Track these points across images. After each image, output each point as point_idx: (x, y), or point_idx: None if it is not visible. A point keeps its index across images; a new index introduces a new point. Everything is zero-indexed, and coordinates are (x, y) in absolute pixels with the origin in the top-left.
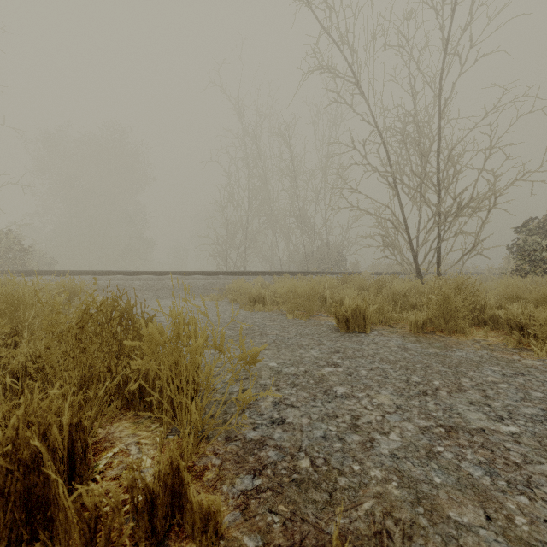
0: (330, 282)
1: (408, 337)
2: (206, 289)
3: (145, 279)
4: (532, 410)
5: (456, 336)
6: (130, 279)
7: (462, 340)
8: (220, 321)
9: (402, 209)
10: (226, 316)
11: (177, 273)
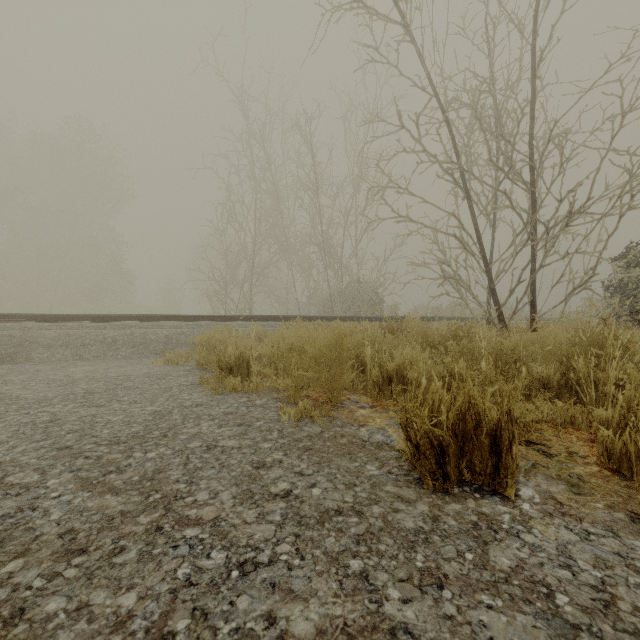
0: (371, 332)
1: None
2: (170, 343)
3: (73, 326)
4: None
5: None
6: (44, 328)
7: None
8: (103, 436)
9: (474, 220)
10: (143, 412)
11: (133, 317)
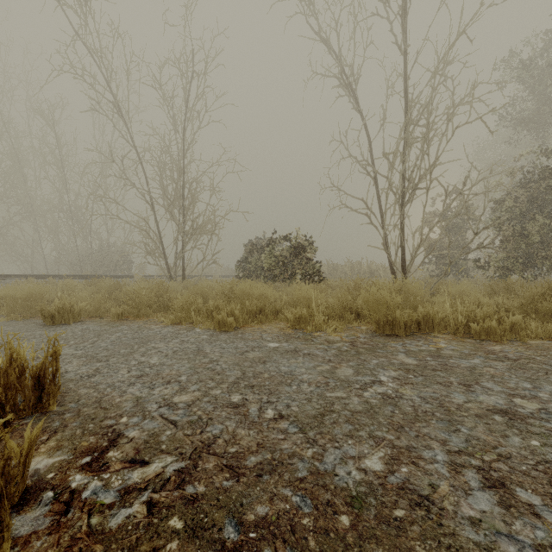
0: (68, 286)
1: (102, 323)
2: None
3: None
4: (107, 344)
5: (141, 319)
6: None
7: (139, 321)
8: None
9: (157, 223)
10: None
11: None
